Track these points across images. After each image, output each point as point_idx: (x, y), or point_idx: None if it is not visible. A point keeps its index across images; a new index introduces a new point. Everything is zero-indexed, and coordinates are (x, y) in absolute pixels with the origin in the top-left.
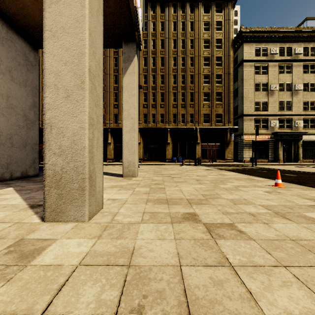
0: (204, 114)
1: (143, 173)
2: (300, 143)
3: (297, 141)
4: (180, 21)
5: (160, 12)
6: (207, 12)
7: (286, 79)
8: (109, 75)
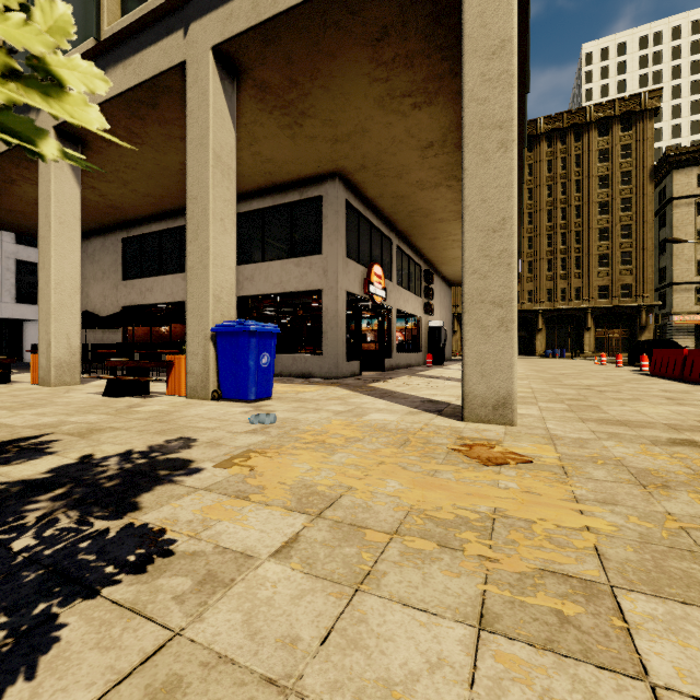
0: (600, 286)
1: None
2: None
3: None
4: (559, 157)
5: (527, 150)
6: (604, 134)
7: None
8: None
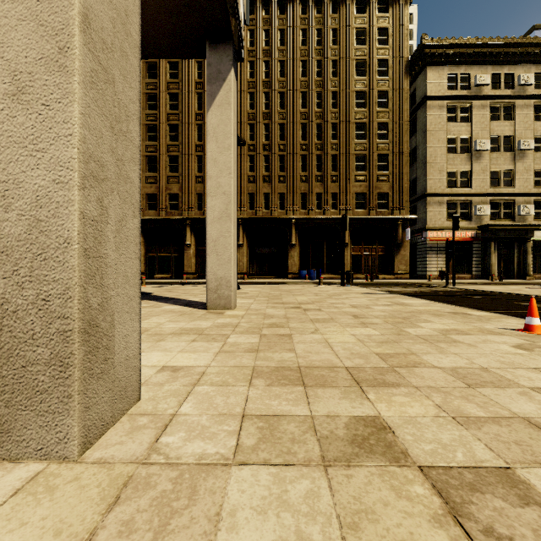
0: (357, 193)
1: (247, 299)
2: (529, 245)
3: (523, 241)
4: (314, 28)
5: (278, 12)
6: (362, 11)
7: (503, 131)
8: (187, 124)
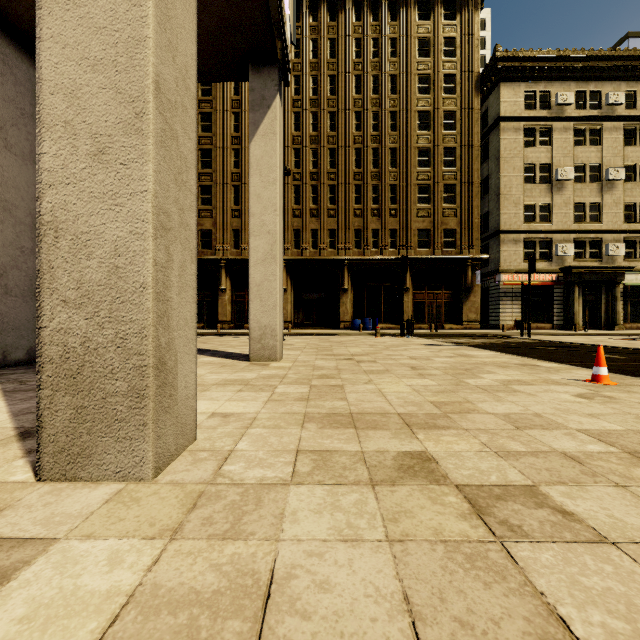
0: (420, 230)
1: (293, 351)
2: (619, 290)
3: (612, 286)
4: (370, 37)
5: (328, 18)
6: (425, 18)
7: (589, 158)
8: (221, 149)
